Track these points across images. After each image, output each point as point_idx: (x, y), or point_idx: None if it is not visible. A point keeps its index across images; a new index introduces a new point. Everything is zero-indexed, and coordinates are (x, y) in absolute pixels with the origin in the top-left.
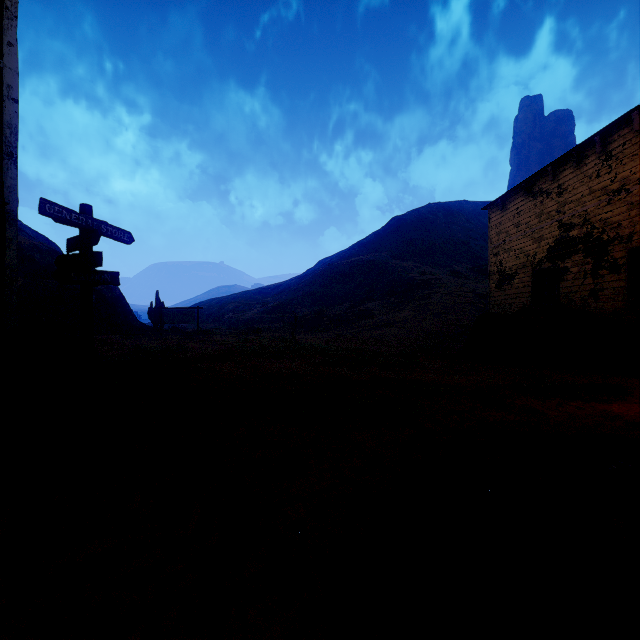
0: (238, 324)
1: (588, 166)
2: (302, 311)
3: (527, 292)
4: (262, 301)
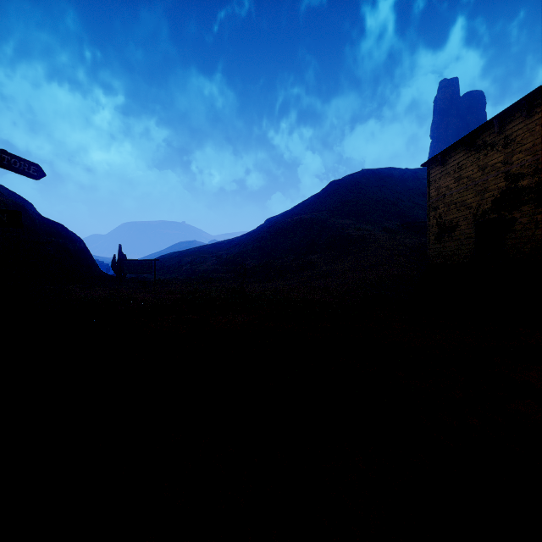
0: (195, 274)
1: (540, 114)
2: (251, 263)
3: (469, 244)
4: (216, 254)
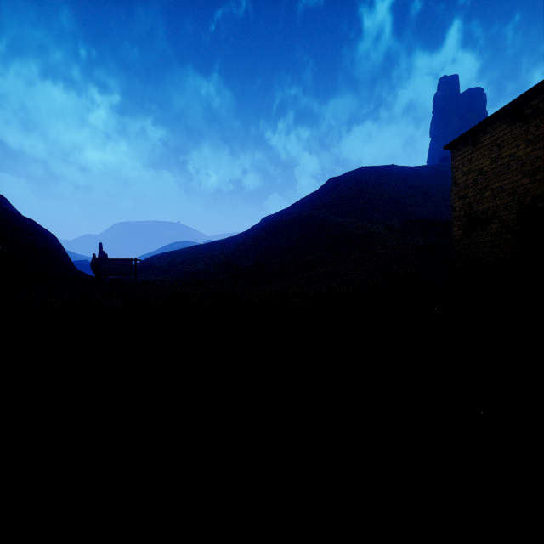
0: (185, 276)
1: None
2: (246, 263)
3: (512, 238)
4: (209, 254)
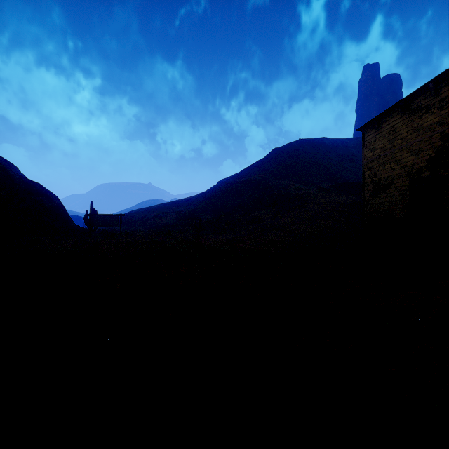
0: (157, 227)
1: None
2: (206, 217)
3: (404, 199)
4: (176, 210)
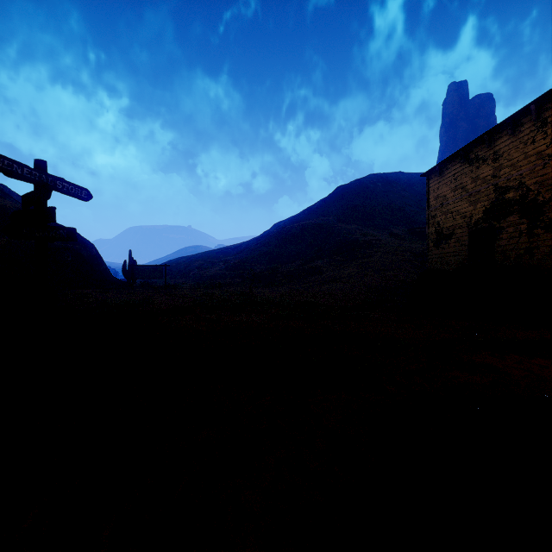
0: (202, 279)
1: (523, 133)
2: (259, 268)
3: (464, 250)
4: (224, 259)
